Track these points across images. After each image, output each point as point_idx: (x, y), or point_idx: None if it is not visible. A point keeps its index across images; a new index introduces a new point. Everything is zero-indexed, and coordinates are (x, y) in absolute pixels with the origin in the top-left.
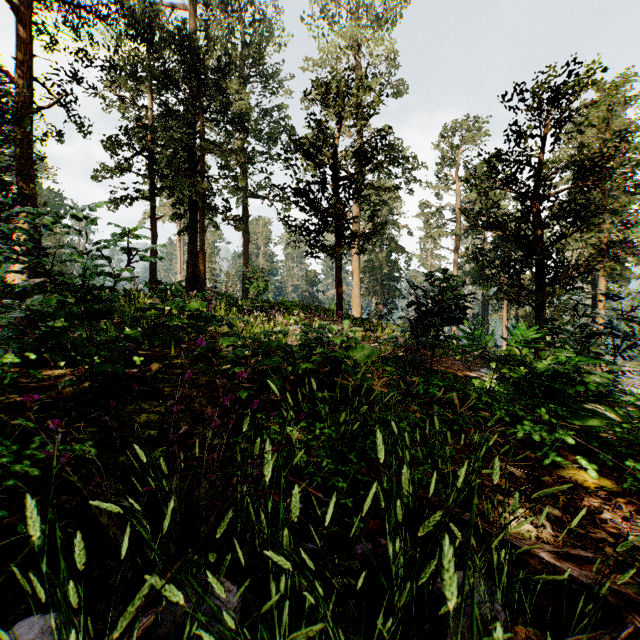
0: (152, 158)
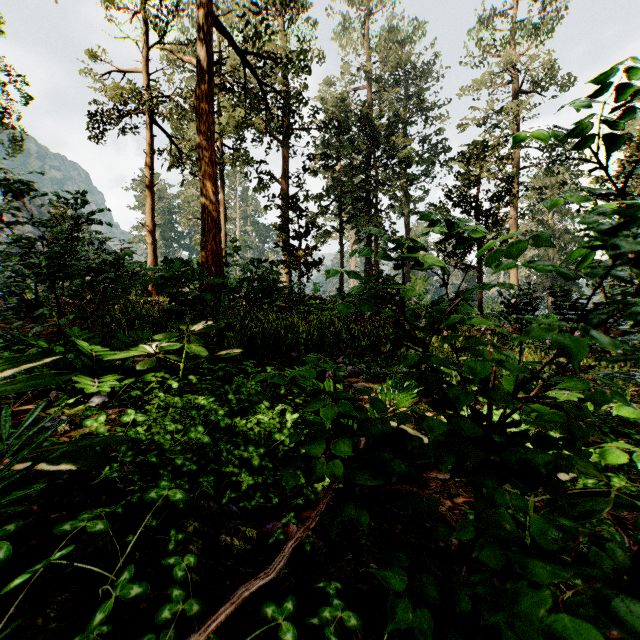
0: (341, 202)
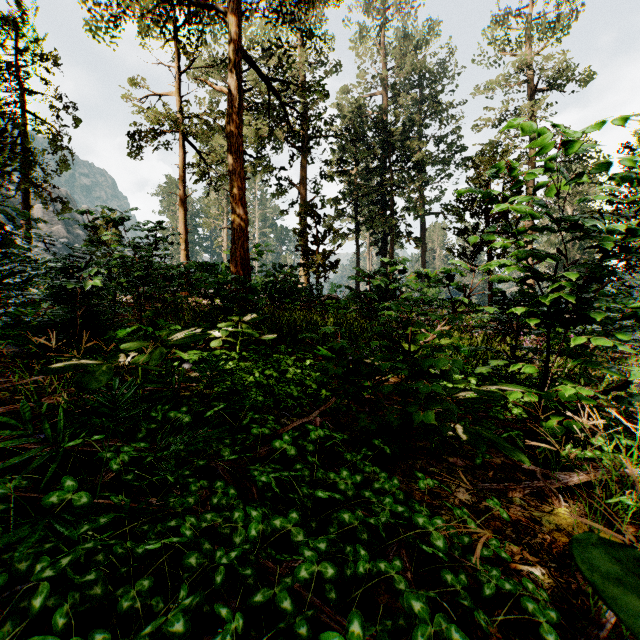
0: (358, 205)
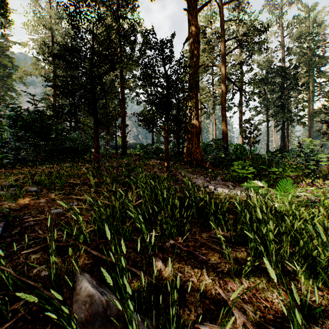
0: (268, 108)
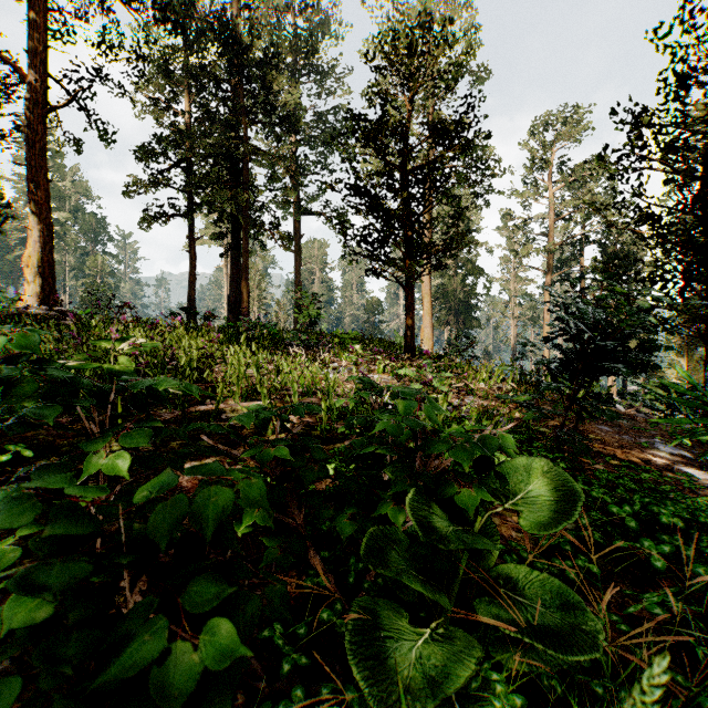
0: (190, 169)
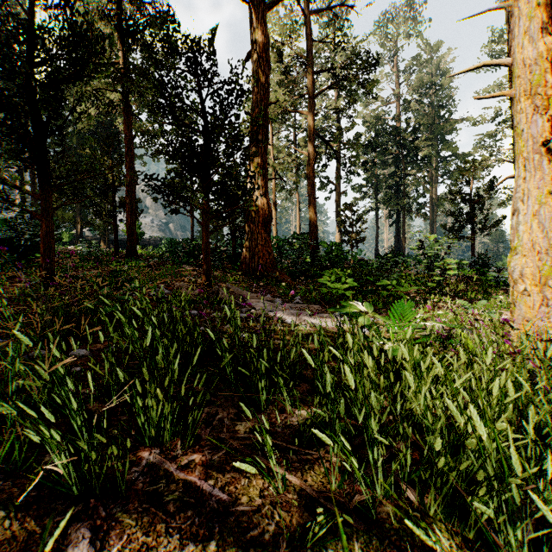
0: (377, 189)
